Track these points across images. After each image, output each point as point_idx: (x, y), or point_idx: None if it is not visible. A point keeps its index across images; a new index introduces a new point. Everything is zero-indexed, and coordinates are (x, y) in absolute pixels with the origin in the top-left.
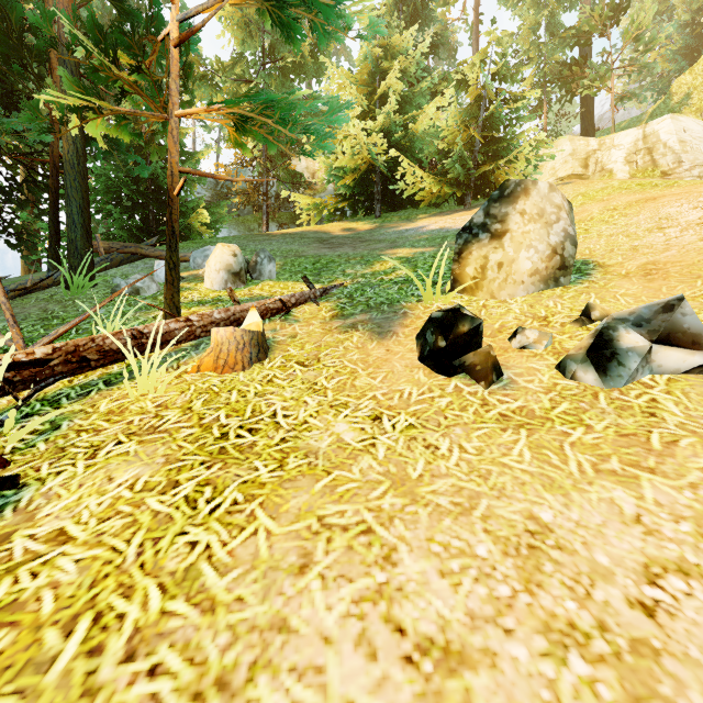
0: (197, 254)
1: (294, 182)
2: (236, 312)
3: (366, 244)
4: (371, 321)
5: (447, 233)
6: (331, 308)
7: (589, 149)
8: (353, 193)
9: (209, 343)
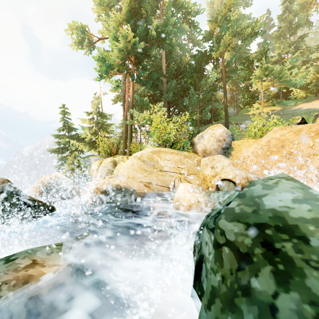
0: (245, 123)
1: None
2: None
3: (284, 115)
4: None
5: (310, 110)
6: None
7: None
8: (271, 98)
9: None
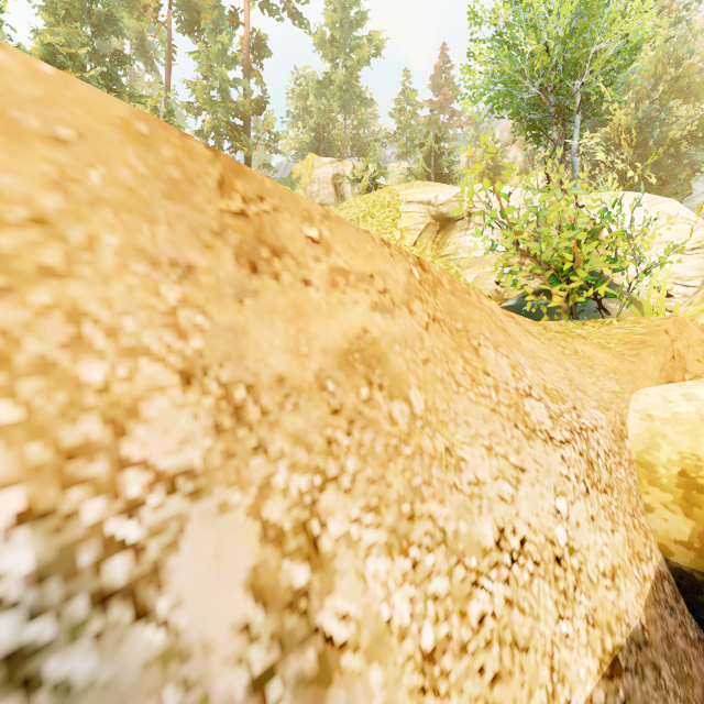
0: None
1: None
2: None
3: None
4: None
5: None
6: None
7: None
8: None
9: None
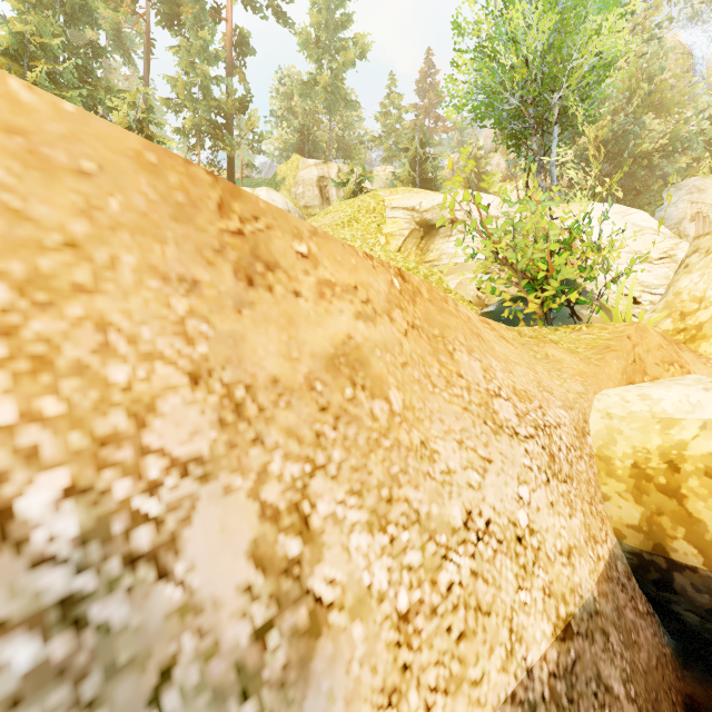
0: None
1: None
2: None
3: None
4: None
5: None
6: None
7: None
8: None
9: None
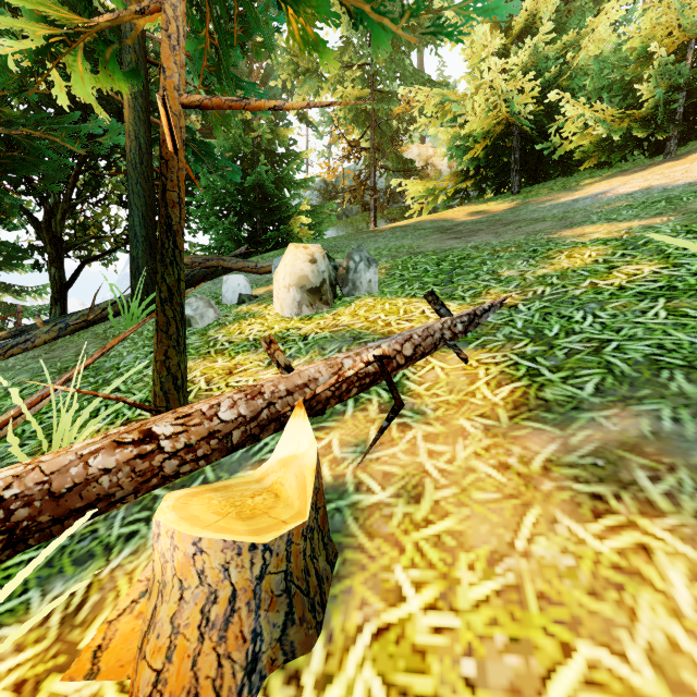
0: (278, 262)
1: (405, 169)
2: (276, 396)
3: (514, 226)
4: (678, 452)
5: (670, 192)
6: (498, 370)
7: None
8: (480, 168)
9: (208, 479)
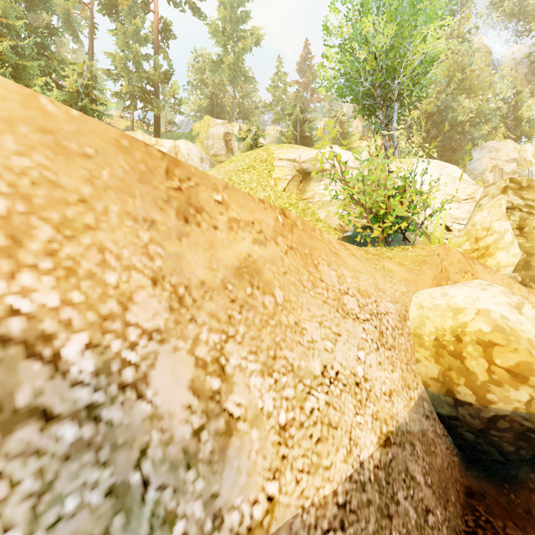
0: None
1: None
2: None
3: None
4: None
5: None
6: None
7: (151, 143)
8: None
9: None
